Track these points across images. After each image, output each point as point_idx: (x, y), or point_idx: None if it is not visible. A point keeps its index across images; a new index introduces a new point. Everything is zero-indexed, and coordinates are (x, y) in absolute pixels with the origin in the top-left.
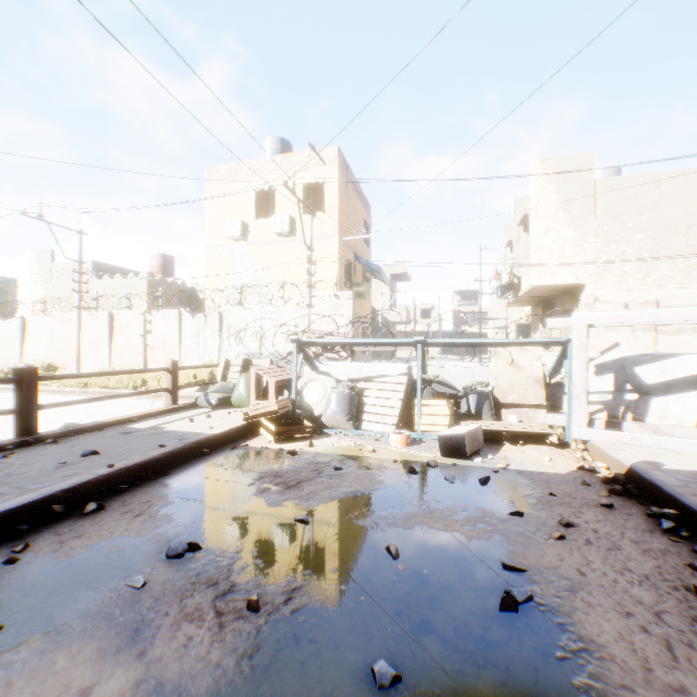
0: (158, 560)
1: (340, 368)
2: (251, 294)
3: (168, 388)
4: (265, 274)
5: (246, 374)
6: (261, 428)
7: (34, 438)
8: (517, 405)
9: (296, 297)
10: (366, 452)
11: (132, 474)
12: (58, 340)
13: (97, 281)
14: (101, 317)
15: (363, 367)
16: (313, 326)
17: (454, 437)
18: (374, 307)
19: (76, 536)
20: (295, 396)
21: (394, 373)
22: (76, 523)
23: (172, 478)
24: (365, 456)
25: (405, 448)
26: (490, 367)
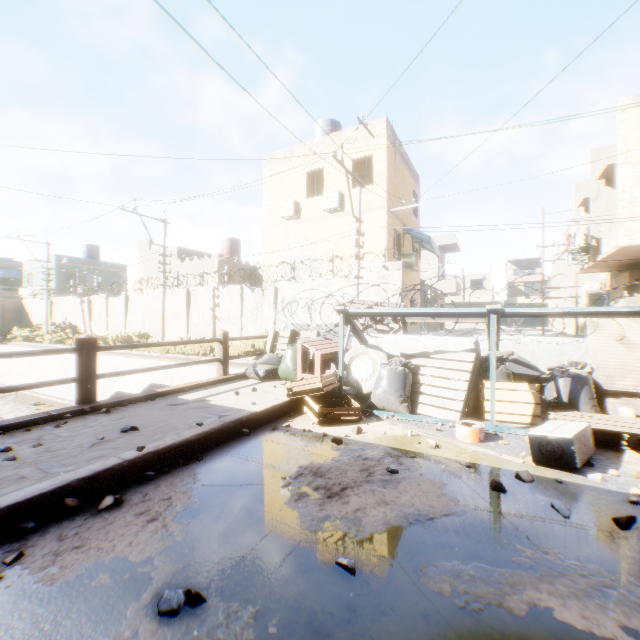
0: (145, 613)
1: (391, 341)
2: (302, 268)
3: (219, 358)
4: (315, 250)
5: (293, 345)
6: (305, 406)
7: (90, 407)
8: (630, 394)
9: (345, 270)
10: (426, 447)
11: (161, 458)
12: (149, 313)
13: (180, 263)
14: (180, 293)
15: (417, 341)
16: (361, 297)
17: (554, 440)
18: (421, 279)
19: (76, 545)
20: (342, 372)
21: (457, 348)
22: (86, 522)
23: (203, 465)
24: (426, 454)
25: (477, 444)
26: (585, 343)
